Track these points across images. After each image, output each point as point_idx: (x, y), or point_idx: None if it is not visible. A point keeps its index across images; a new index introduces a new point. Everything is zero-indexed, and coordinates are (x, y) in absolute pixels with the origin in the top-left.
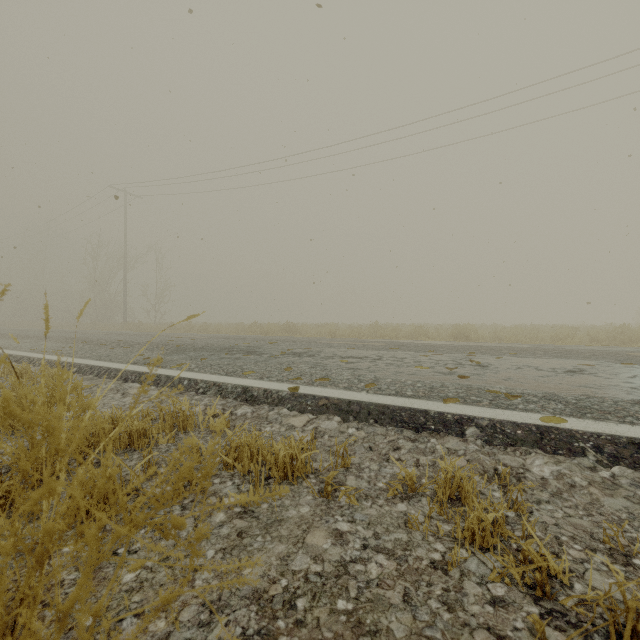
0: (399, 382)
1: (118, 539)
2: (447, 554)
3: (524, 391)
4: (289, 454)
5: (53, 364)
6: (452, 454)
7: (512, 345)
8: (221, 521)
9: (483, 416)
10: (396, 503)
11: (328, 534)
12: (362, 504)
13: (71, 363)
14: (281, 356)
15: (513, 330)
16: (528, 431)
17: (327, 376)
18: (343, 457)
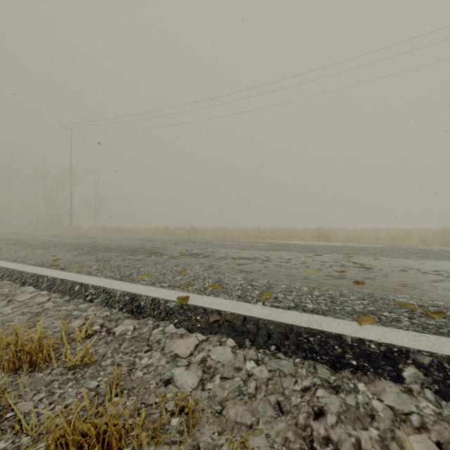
0: (294, 289)
1: None
2: None
3: (436, 303)
4: None
5: None
6: (404, 425)
7: (372, 245)
8: None
9: (419, 348)
10: None
11: None
12: None
13: None
14: (179, 257)
15: (361, 232)
16: None
17: (220, 281)
18: None
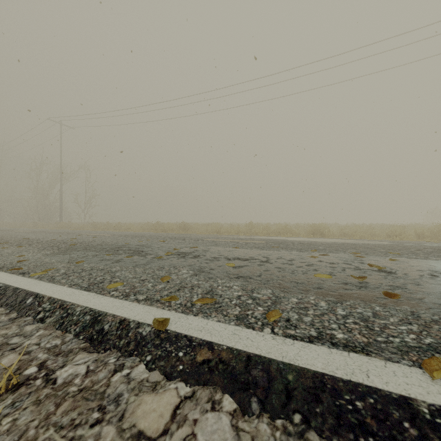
0: (309, 305)
1: None
2: None
3: None
4: None
5: None
6: None
7: (375, 242)
8: None
9: None
10: None
11: None
12: None
13: None
14: (165, 257)
15: (356, 228)
16: None
17: (211, 291)
18: None
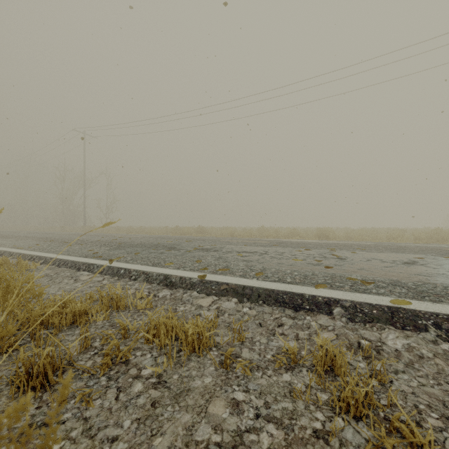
0: (281, 271)
1: (51, 409)
2: (326, 423)
3: (375, 278)
4: (196, 332)
5: (27, 257)
6: (324, 329)
7: (360, 243)
8: (139, 391)
9: (346, 299)
10: (282, 373)
11: (227, 403)
12: (254, 374)
13: (40, 256)
14: (194, 251)
15: (360, 232)
16: (381, 311)
17: (227, 266)
18: (239, 333)
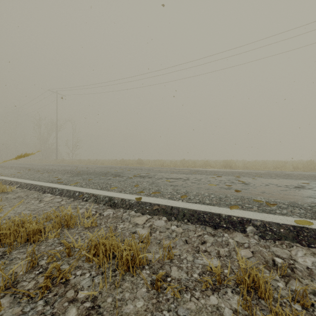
0: (200, 194)
1: None
2: None
3: (276, 200)
4: (130, 253)
5: (7, 182)
6: (240, 246)
7: (257, 171)
8: None
9: (256, 218)
10: (209, 295)
11: None
12: (183, 297)
13: (16, 182)
14: (133, 178)
15: (254, 163)
16: (288, 230)
17: (158, 190)
18: (168, 252)
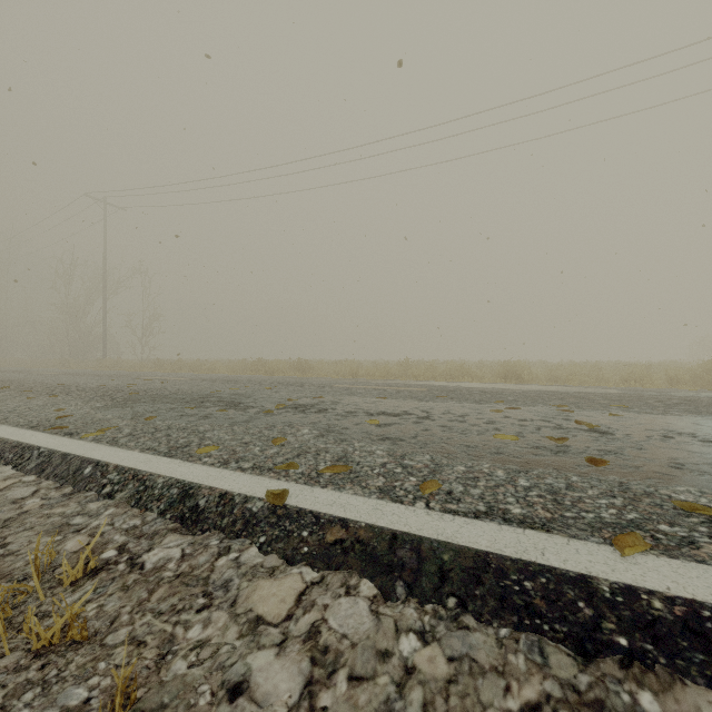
0: (481, 474)
1: None
2: None
3: None
4: None
5: None
6: None
7: (597, 390)
8: None
9: None
10: None
11: None
12: None
13: None
14: (275, 412)
15: (573, 368)
16: None
17: (345, 457)
18: None
